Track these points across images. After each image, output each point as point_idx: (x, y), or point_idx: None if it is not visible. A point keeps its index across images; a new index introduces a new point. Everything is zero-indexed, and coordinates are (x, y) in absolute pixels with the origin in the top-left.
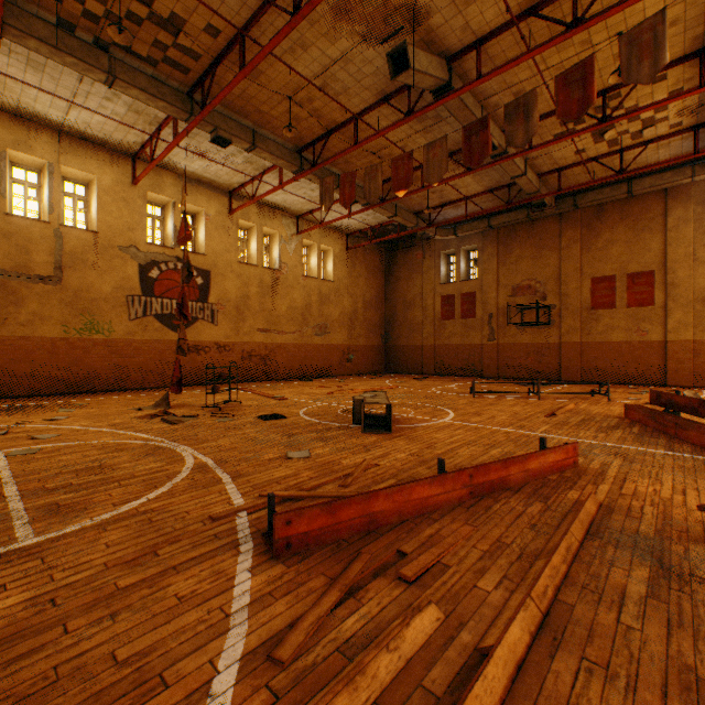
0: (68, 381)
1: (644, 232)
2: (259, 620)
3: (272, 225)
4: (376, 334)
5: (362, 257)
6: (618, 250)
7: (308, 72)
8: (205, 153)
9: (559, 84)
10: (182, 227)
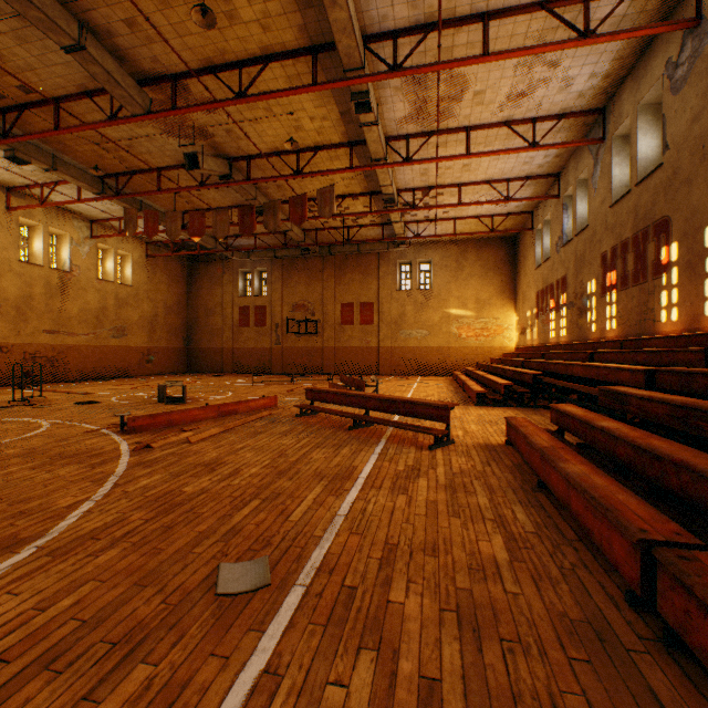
0: None
1: (369, 277)
2: (130, 441)
3: (62, 226)
4: (178, 337)
5: (164, 264)
6: (356, 287)
7: (118, 135)
8: None
9: (291, 202)
10: None
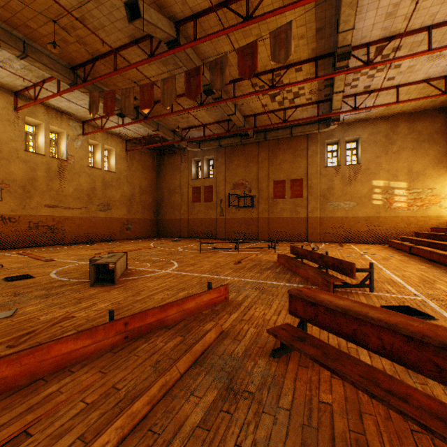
0: None
1: (298, 157)
2: None
3: (60, 125)
4: (149, 211)
5: (139, 157)
6: (286, 166)
7: (67, 2)
8: None
9: (239, 54)
10: None
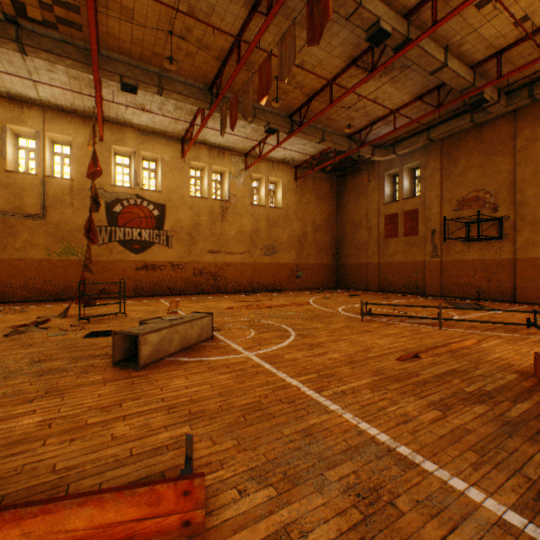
0: (51, 291)
1: None
2: None
3: (222, 163)
4: (326, 253)
5: (312, 185)
6: None
7: None
8: (143, 106)
9: None
10: (90, 164)
